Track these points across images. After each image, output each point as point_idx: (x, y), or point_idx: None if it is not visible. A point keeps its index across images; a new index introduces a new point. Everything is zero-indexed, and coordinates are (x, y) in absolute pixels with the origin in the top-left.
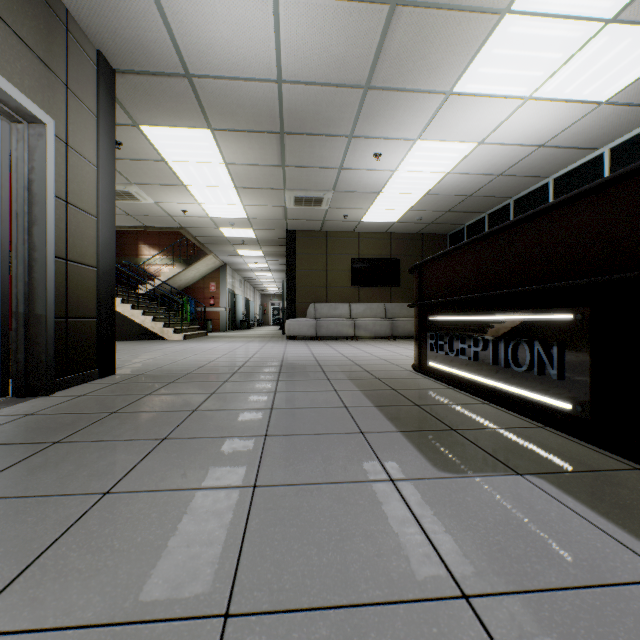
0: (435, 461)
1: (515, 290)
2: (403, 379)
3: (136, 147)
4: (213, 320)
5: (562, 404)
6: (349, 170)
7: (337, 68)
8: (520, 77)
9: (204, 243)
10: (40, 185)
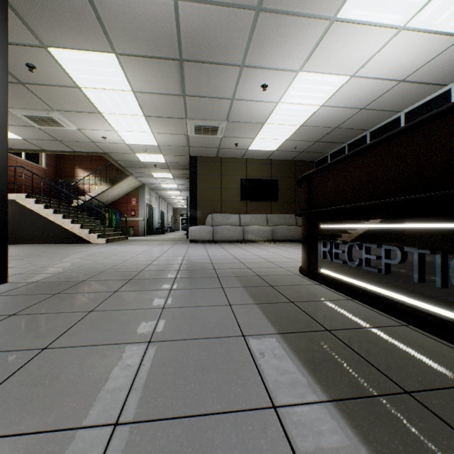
0: None
1: None
2: (296, 286)
3: (49, 71)
4: (134, 227)
5: None
6: (240, 101)
7: None
8: (400, 2)
9: (125, 166)
10: None
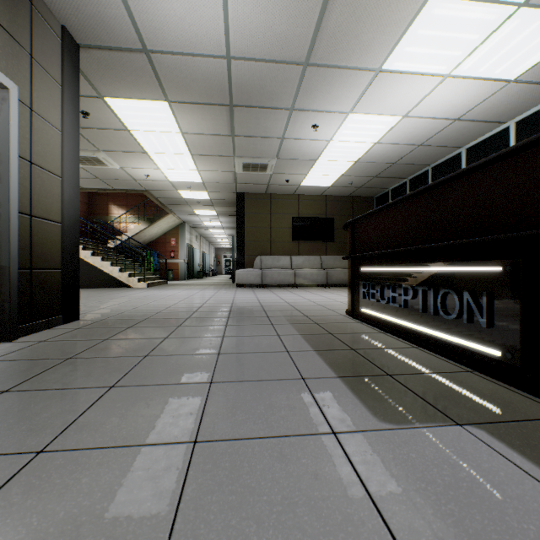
0: (375, 410)
1: (444, 243)
2: (339, 323)
3: (102, 117)
4: (173, 270)
5: (491, 351)
6: (290, 140)
7: (280, 46)
8: (441, 56)
9: (165, 204)
10: (4, 146)
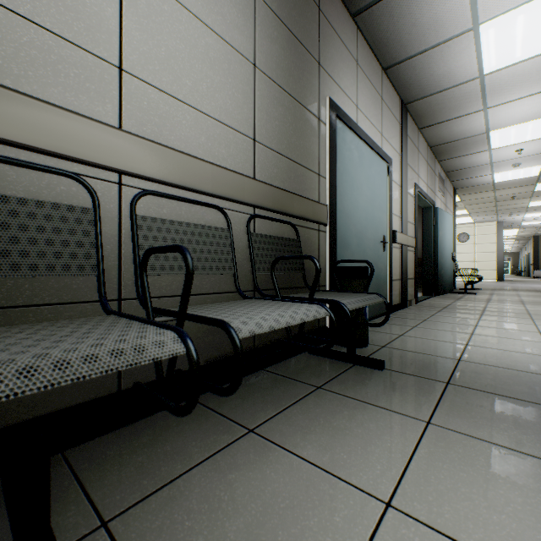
0: None
1: None
2: None
3: None
4: None
5: None
6: None
7: None
8: None
9: None
10: None
